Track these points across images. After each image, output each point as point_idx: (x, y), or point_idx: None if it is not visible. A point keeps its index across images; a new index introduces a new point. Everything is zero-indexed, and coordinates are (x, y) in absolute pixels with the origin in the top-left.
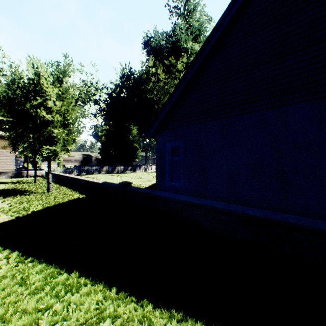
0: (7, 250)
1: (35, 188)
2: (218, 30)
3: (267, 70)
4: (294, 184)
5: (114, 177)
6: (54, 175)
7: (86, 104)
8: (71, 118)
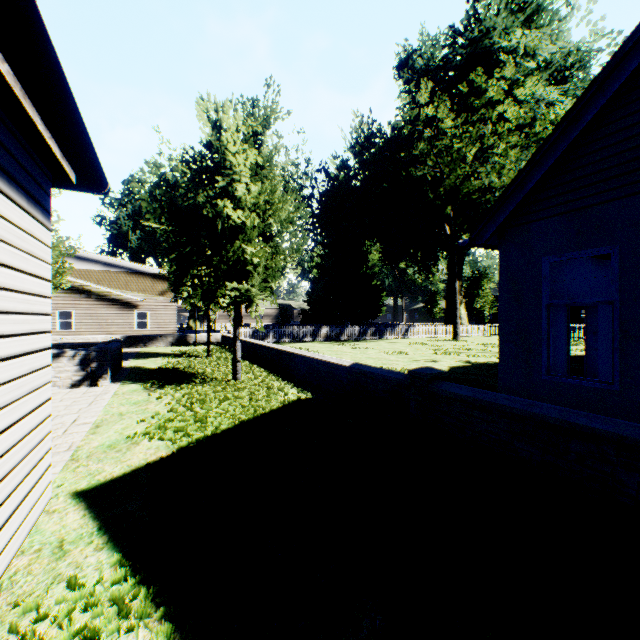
0: (160, 611)
1: (209, 368)
2: None
3: None
4: None
5: (345, 348)
6: None
7: None
8: (277, 221)
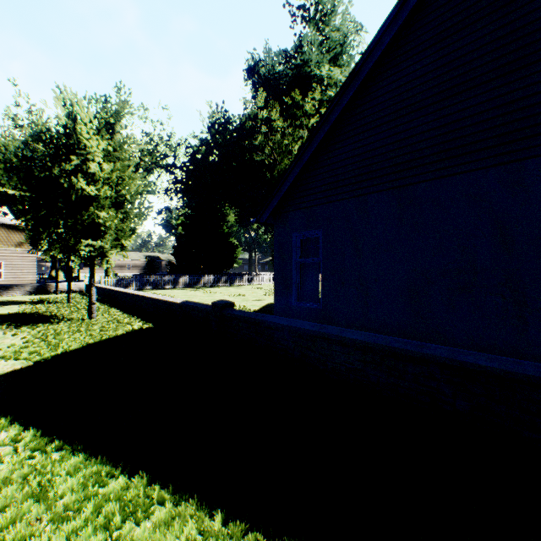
0: (15, 425)
1: (68, 311)
2: (390, 29)
3: (486, 96)
4: (540, 305)
5: (199, 293)
6: (99, 290)
7: (152, 172)
8: (128, 193)
